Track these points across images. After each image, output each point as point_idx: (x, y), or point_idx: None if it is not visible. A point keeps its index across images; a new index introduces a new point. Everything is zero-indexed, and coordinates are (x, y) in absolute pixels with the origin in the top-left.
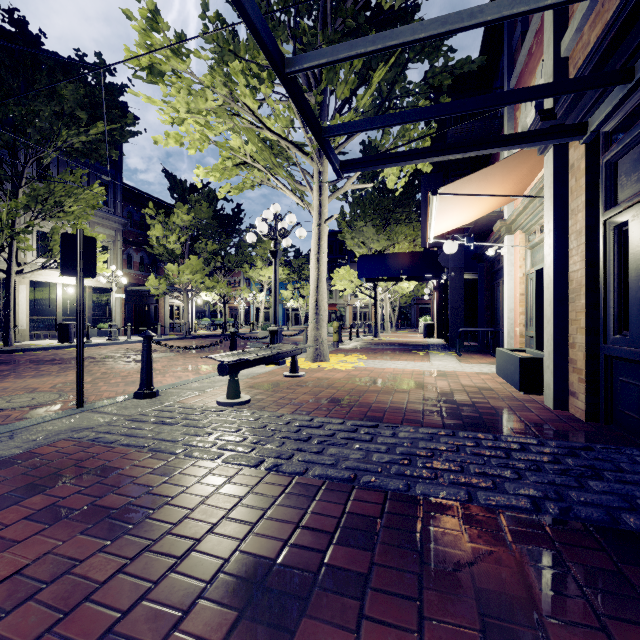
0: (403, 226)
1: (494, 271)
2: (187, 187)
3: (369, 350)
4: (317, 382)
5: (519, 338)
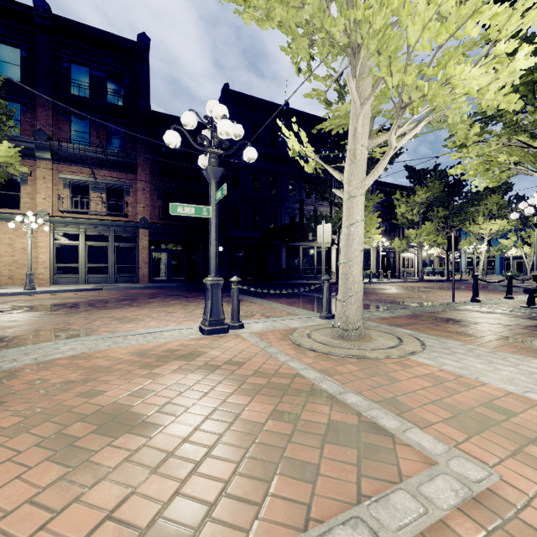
0: None
1: None
2: (422, 173)
3: None
4: None
5: None
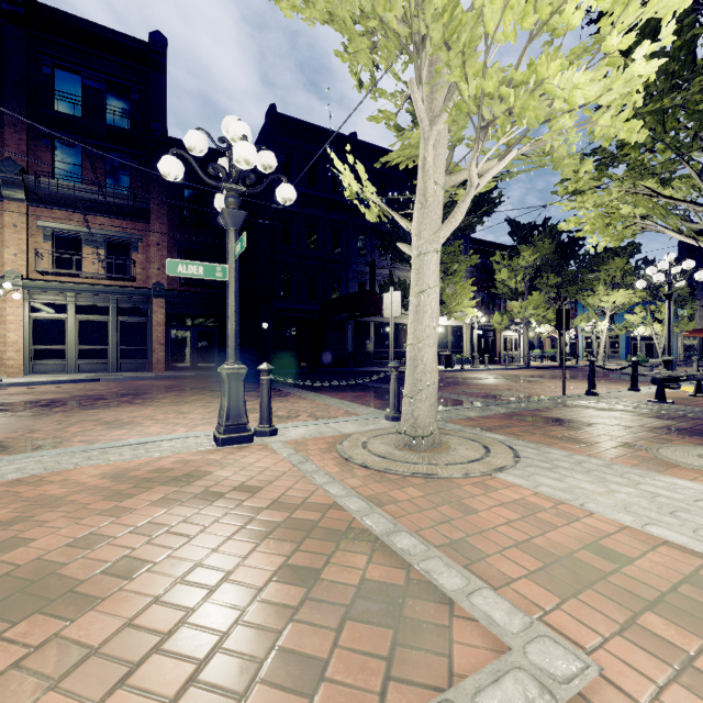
0: None
1: None
2: (528, 229)
3: None
4: None
5: None
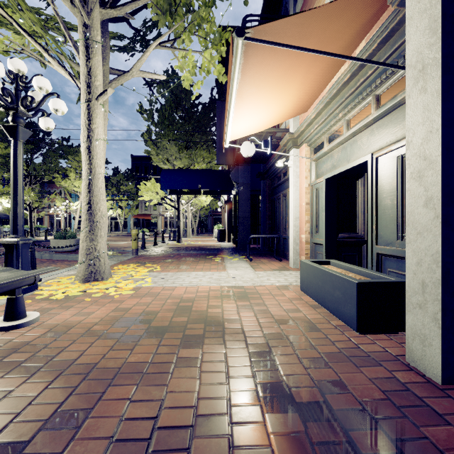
0: (201, 149)
1: (275, 186)
2: None
3: (168, 257)
4: (40, 342)
5: (305, 245)
